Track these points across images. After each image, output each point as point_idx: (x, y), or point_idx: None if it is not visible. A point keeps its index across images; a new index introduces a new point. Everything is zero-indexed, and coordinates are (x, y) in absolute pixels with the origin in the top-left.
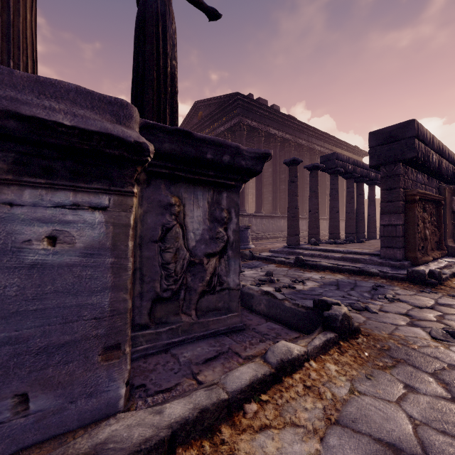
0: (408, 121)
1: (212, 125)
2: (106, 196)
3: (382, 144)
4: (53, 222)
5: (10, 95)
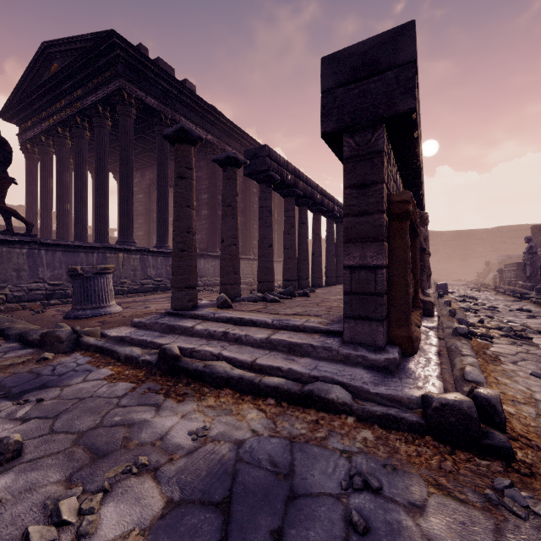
0: (401, 25)
1: (77, 91)
2: None
3: (349, 83)
4: None
5: None
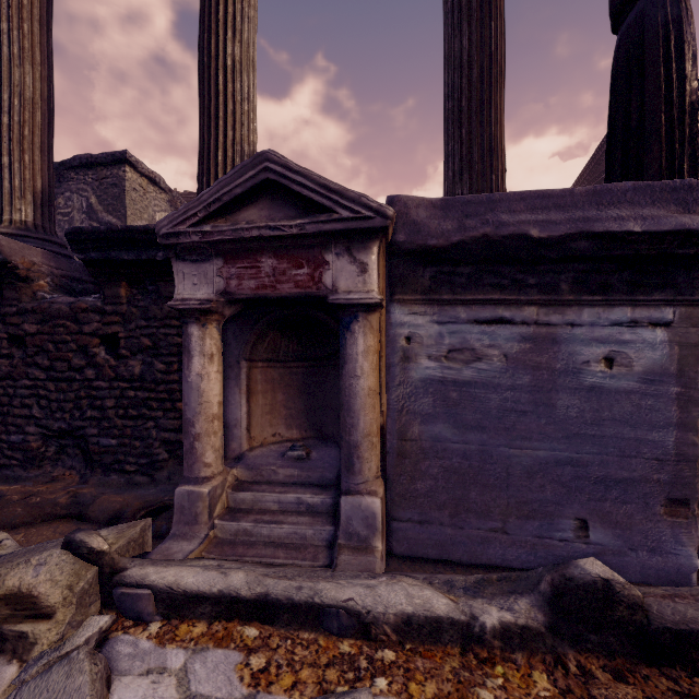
0: None
1: None
2: (670, 309)
3: None
4: (609, 342)
5: (580, 216)
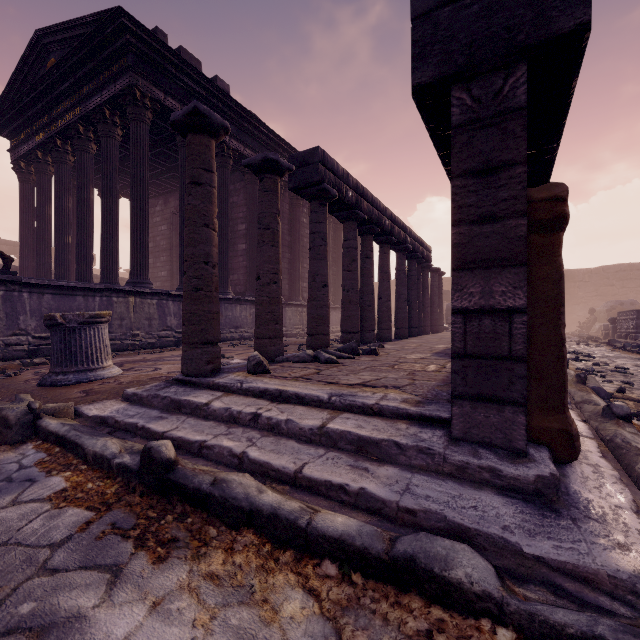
0: None
1: (78, 91)
2: None
3: None
4: None
5: None
